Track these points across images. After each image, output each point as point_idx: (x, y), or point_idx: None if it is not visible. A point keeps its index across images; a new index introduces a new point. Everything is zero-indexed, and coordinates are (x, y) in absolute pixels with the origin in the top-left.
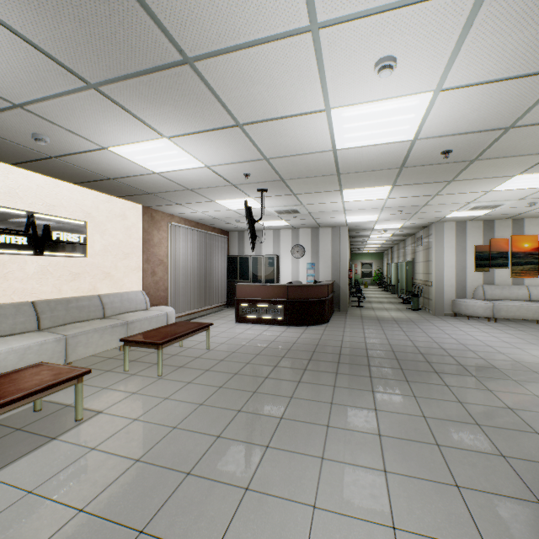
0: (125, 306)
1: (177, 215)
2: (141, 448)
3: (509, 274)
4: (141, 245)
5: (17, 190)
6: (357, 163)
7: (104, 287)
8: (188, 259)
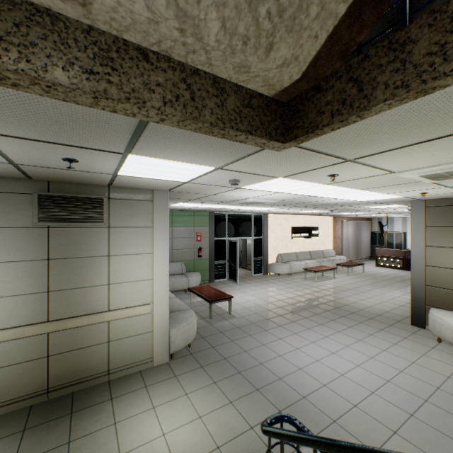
0: (328, 254)
1: (345, 216)
2: (351, 282)
3: None
4: (332, 231)
5: (305, 221)
6: None
7: (321, 247)
8: (349, 235)
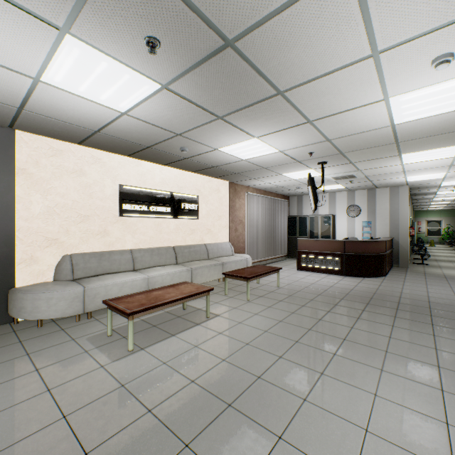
0: (220, 252)
1: (251, 186)
2: (248, 338)
3: None
4: (228, 210)
5: (165, 180)
6: (417, 132)
7: (207, 239)
8: (258, 219)
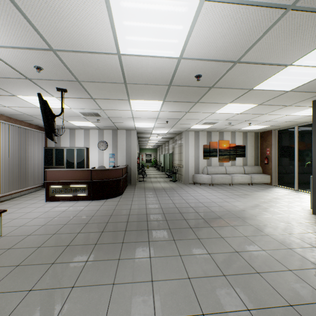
0: None
1: None
2: None
3: (218, 160)
4: None
5: None
6: (139, 74)
7: None
8: None
